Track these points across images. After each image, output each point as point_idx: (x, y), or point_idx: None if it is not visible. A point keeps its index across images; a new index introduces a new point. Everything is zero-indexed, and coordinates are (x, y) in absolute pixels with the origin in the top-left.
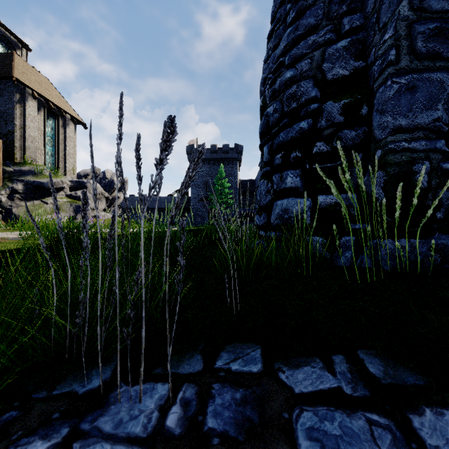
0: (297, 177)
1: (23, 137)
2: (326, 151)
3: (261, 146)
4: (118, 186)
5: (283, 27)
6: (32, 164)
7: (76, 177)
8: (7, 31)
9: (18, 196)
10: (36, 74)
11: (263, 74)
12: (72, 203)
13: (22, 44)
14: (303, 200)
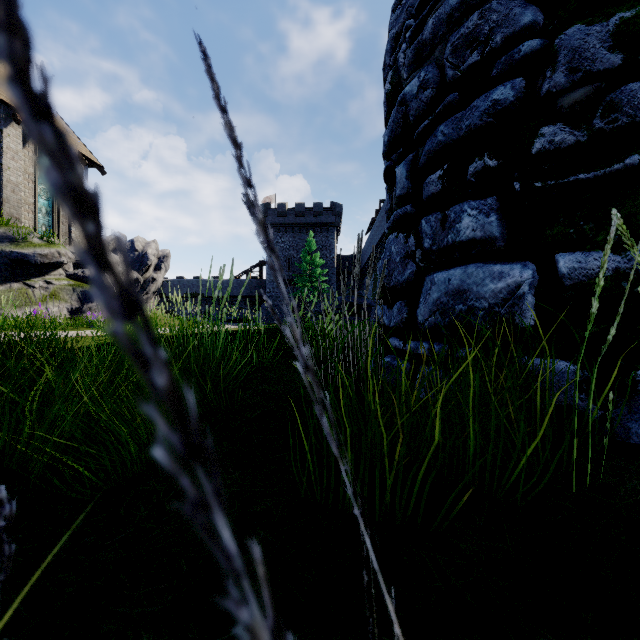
0: (491, 215)
1: None
2: (572, 145)
3: (388, 169)
4: (154, 262)
5: None
6: (11, 225)
7: None
8: None
9: None
10: None
11: (392, 29)
12: (76, 288)
13: None
14: (510, 269)
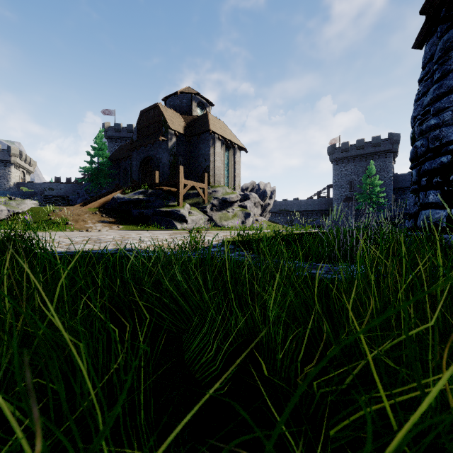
0: (437, 196)
1: (214, 168)
2: None
3: (411, 168)
4: (269, 194)
5: (431, 80)
6: (220, 186)
7: (240, 190)
8: (202, 99)
9: (215, 208)
10: (218, 122)
11: (413, 113)
12: (243, 211)
13: (209, 103)
14: (441, 211)
